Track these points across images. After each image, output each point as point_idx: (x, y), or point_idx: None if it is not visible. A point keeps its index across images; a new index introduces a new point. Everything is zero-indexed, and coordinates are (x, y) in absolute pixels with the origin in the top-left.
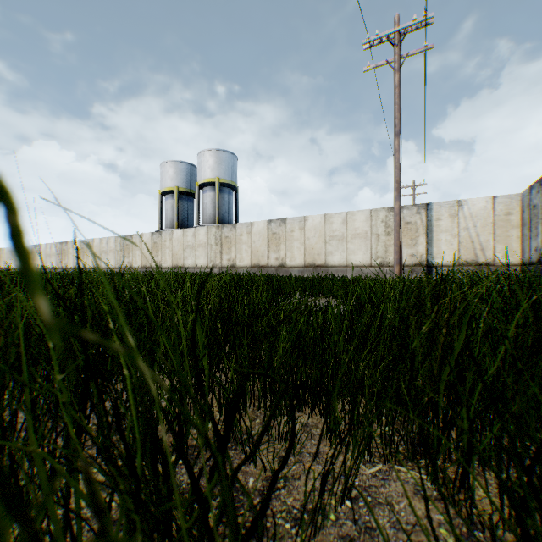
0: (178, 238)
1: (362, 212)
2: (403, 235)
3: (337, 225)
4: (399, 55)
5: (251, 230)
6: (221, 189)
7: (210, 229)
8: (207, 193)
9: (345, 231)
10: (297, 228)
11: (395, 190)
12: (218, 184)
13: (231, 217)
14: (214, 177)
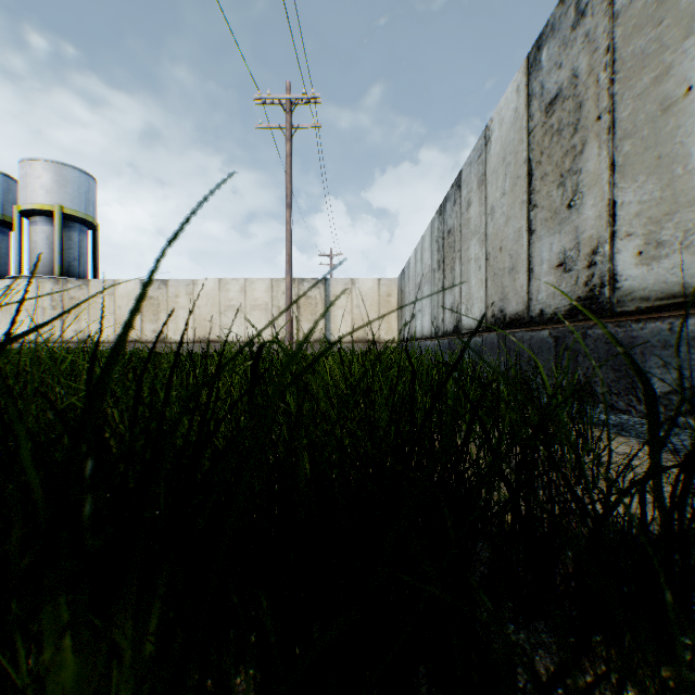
0: None
1: (263, 280)
2: (304, 310)
3: (234, 293)
4: (290, 124)
5: (116, 291)
6: (67, 223)
7: (43, 285)
8: (40, 226)
9: (243, 301)
10: (184, 293)
11: (287, 263)
12: (60, 215)
13: (86, 267)
14: (54, 203)
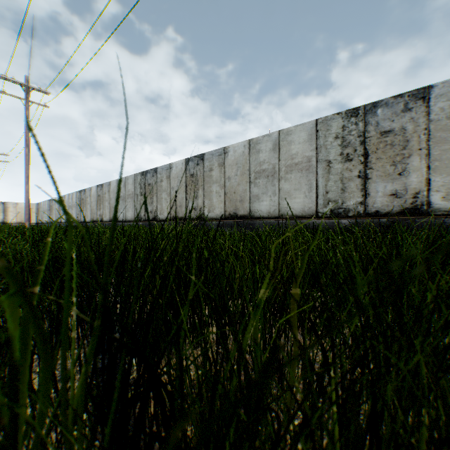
0: None
1: None
2: None
3: None
4: None
5: None
6: None
7: None
8: None
9: None
10: None
11: None
12: None
13: None
14: None
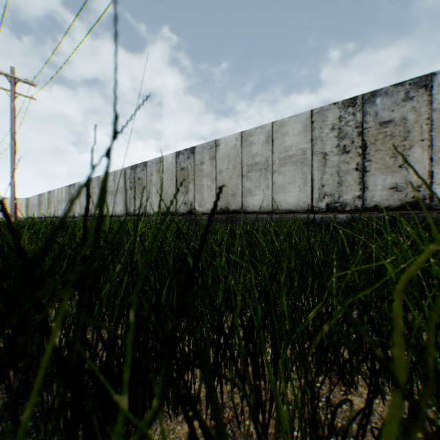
0: None
1: None
2: None
3: None
4: None
5: None
6: None
7: None
8: None
9: None
10: None
11: None
12: None
13: None
14: None
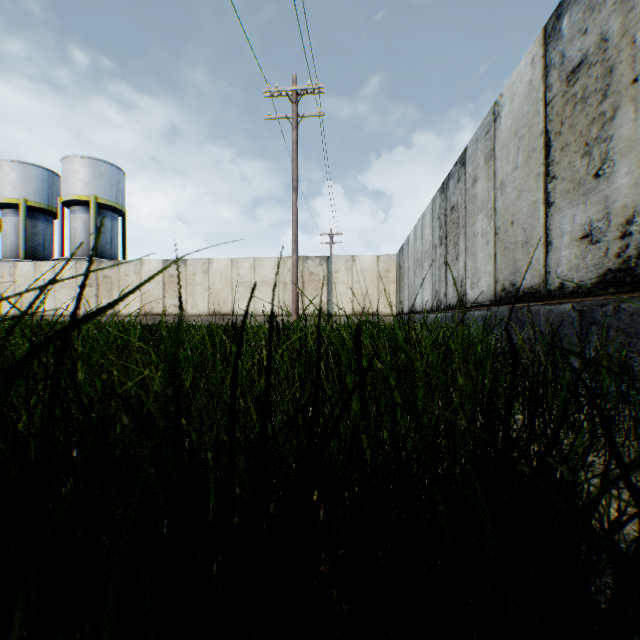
0: (27, 274)
1: (271, 259)
2: (308, 285)
3: (245, 271)
4: (296, 113)
5: (142, 270)
6: (100, 211)
7: (81, 265)
8: (78, 214)
9: (253, 278)
10: (200, 271)
11: (293, 242)
12: (95, 204)
13: (116, 249)
14: (89, 194)
